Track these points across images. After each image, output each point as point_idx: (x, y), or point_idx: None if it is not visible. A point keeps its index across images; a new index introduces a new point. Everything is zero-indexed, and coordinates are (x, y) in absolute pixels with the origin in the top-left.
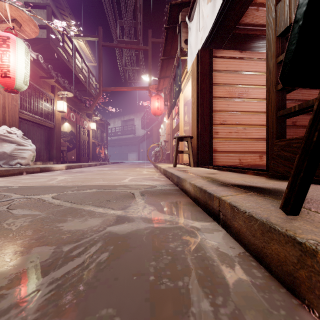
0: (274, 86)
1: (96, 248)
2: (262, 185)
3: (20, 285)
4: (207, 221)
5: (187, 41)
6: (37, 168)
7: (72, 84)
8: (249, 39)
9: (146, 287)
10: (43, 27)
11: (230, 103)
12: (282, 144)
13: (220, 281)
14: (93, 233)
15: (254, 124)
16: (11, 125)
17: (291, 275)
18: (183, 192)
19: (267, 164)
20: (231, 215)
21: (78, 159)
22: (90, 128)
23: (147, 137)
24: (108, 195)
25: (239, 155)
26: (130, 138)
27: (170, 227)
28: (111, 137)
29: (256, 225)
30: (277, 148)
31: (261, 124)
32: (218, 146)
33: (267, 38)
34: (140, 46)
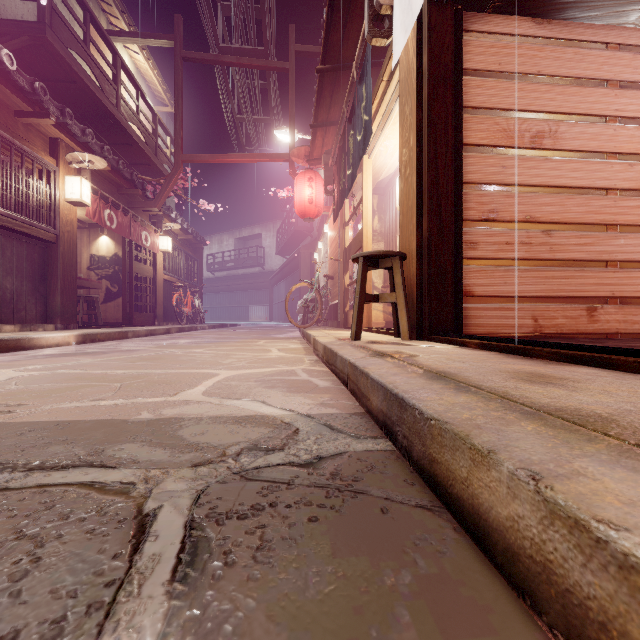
0: None
1: None
2: None
3: None
4: None
5: None
6: None
7: (116, 148)
8: None
9: None
10: None
11: (508, 162)
12: None
13: None
14: None
15: (574, 221)
16: None
17: None
18: (441, 504)
19: None
20: None
21: (128, 318)
22: (158, 249)
23: (288, 271)
24: None
25: (533, 306)
26: (254, 275)
27: None
28: (215, 273)
29: None
30: None
31: (591, 221)
32: (477, 281)
33: None
34: (270, 61)
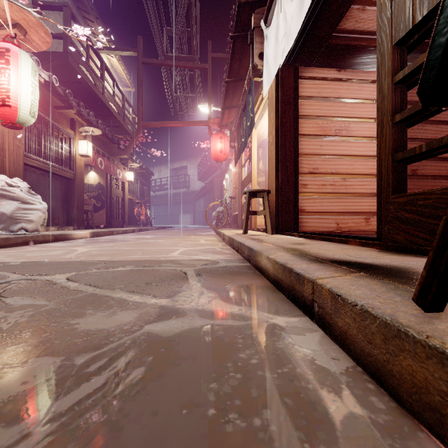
0: (389, 117)
1: (127, 359)
2: (375, 262)
3: (1, 425)
4: (294, 316)
5: (262, 55)
6: (50, 235)
7: (100, 118)
8: (350, 52)
9: (202, 428)
10: (58, 36)
11: (323, 143)
12: (402, 201)
13: (320, 418)
14: (123, 334)
15: (358, 173)
16: (13, 175)
17: (437, 410)
18: (257, 271)
19: (378, 230)
20: (333, 308)
21: (109, 222)
22: (126, 180)
23: (205, 192)
24: (149, 275)
25: (336, 217)
26: (182, 194)
27: (239, 325)
28: (156, 192)
29: (374, 326)
30: (394, 207)
31: (367, 173)
32: (307, 204)
33: (378, 48)
34: (196, 63)
